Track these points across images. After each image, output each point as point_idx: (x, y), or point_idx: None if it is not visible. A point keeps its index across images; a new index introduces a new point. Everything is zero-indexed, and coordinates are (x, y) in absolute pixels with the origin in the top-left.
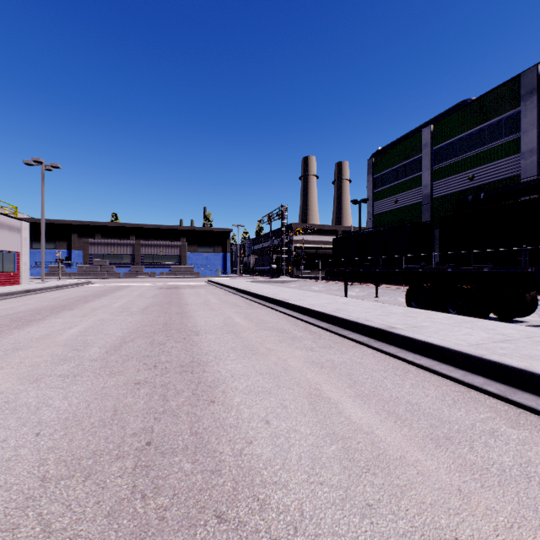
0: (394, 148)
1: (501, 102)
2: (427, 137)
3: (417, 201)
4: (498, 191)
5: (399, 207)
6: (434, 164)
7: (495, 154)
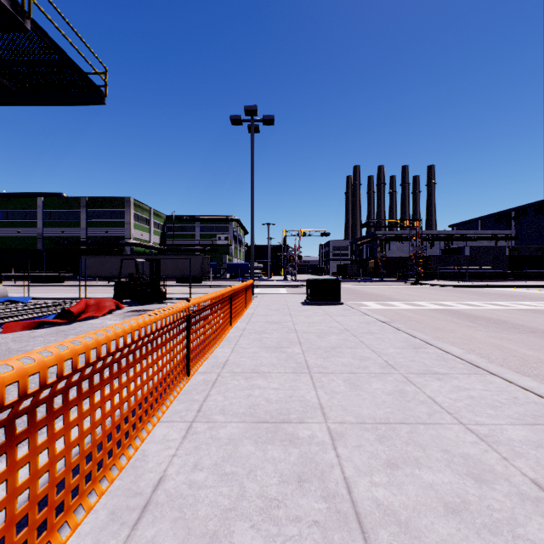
0: (18, 199)
1: (75, 204)
2: (41, 203)
3: (34, 235)
4: (72, 242)
5: (22, 236)
6: (45, 218)
7: (73, 225)
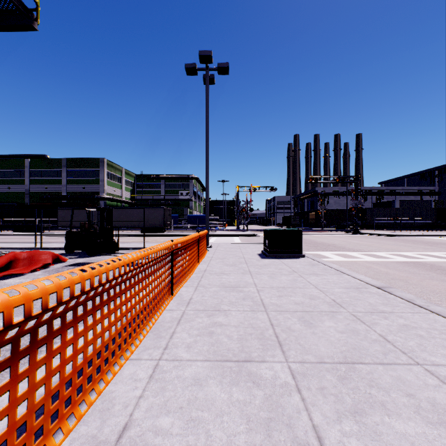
0: (8, 160)
1: (57, 164)
2: (27, 163)
3: (22, 191)
4: (54, 197)
5: (12, 192)
6: (31, 177)
7: (55, 182)
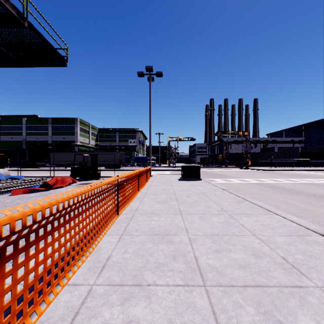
0: (11, 119)
1: (45, 122)
2: (25, 121)
3: (21, 140)
4: (43, 144)
5: (13, 141)
6: (27, 130)
7: (44, 134)
